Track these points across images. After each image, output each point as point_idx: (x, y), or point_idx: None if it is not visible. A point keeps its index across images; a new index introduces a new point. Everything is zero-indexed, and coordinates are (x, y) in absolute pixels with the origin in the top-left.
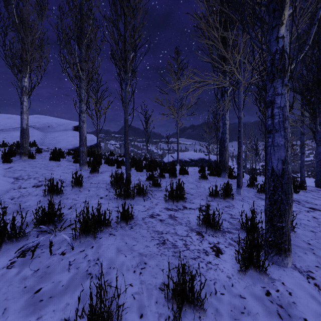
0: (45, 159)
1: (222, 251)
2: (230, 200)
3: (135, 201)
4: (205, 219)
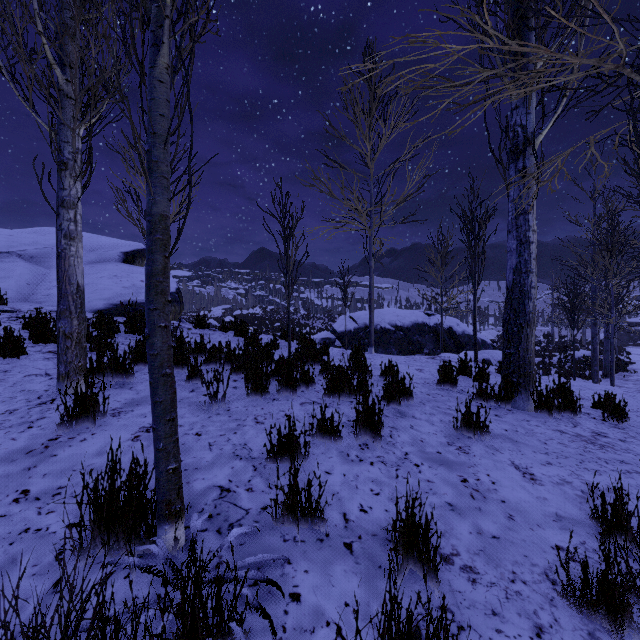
0: None
1: None
2: None
3: None
4: None
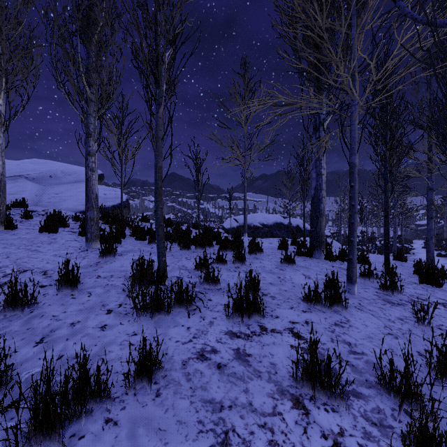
0: (33, 229)
1: None
2: (341, 309)
3: (172, 318)
4: (308, 370)
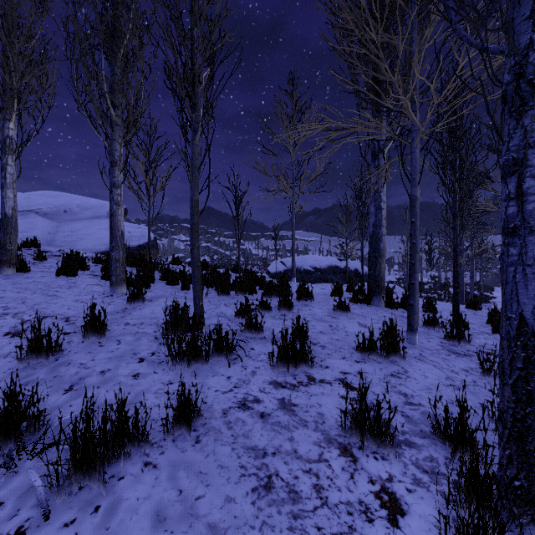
0: (49, 272)
1: (402, 504)
2: (399, 360)
3: (211, 367)
4: (357, 417)
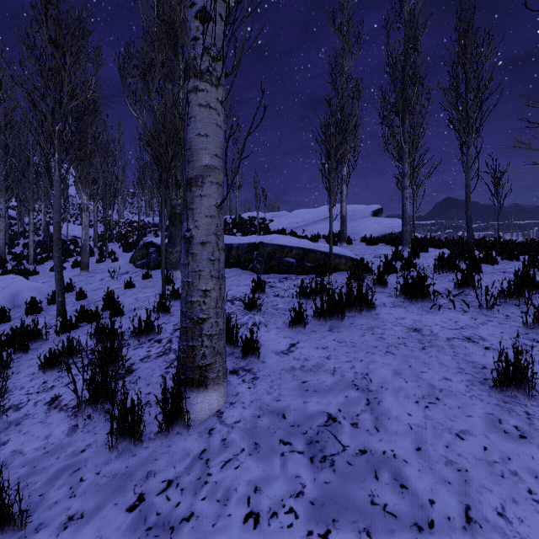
0: (360, 245)
1: None
2: None
3: (481, 265)
4: None
